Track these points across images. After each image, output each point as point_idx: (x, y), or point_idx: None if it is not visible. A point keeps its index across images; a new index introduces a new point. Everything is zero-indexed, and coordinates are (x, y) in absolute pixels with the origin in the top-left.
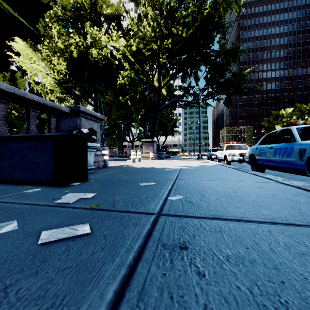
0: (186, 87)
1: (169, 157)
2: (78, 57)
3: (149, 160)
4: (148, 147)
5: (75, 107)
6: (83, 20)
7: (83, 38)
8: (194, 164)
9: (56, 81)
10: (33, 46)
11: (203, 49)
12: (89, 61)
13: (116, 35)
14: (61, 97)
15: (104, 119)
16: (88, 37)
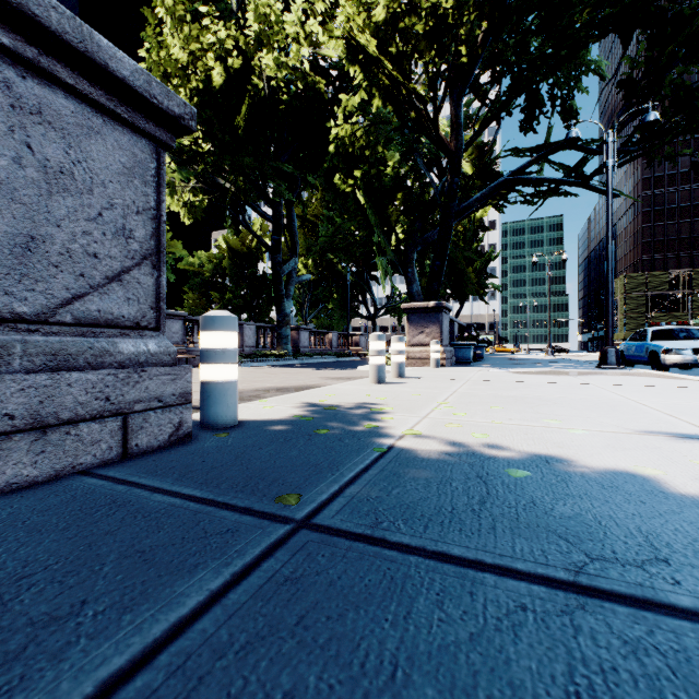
0: (534, 147)
1: (480, 356)
2: (225, 83)
3: (429, 367)
4: (425, 328)
5: None
6: None
7: (242, 35)
8: None
9: (175, 157)
10: None
11: None
12: (255, 91)
13: None
14: (194, 202)
15: (191, 124)
16: (250, 18)
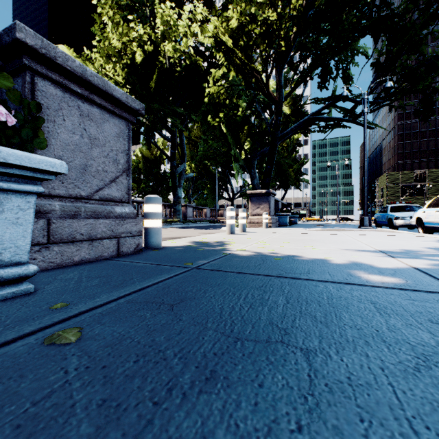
0: (326, 98)
1: (295, 222)
2: (143, 60)
3: (262, 227)
4: (260, 205)
5: (5, 32)
6: (152, 1)
7: (153, 31)
8: (399, 242)
9: None
10: (88, 61)
11: (373, 4)
12: (160, 65)
13: (202, 11)
14: None
15: (143, 112)
16: (158, 23)
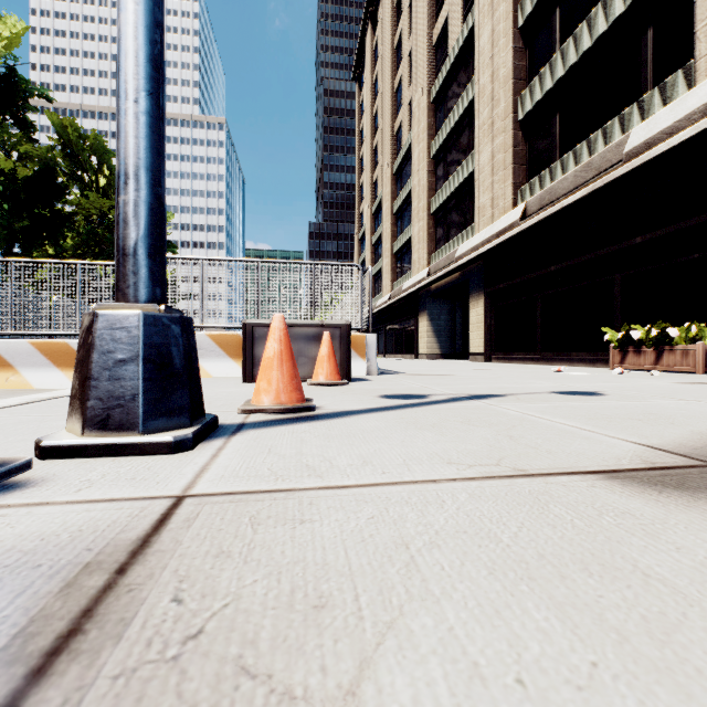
0: None
1: None
2: None
3: None
4: None
5: None
6: None
7: None
8: None
9: None
10: None
11: None
12: None
13: None
14: None
15: None
16: None
